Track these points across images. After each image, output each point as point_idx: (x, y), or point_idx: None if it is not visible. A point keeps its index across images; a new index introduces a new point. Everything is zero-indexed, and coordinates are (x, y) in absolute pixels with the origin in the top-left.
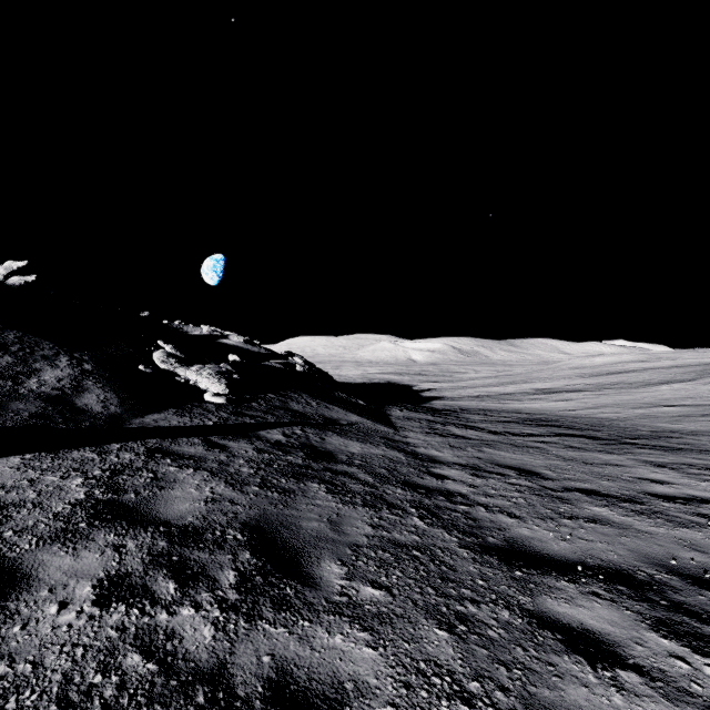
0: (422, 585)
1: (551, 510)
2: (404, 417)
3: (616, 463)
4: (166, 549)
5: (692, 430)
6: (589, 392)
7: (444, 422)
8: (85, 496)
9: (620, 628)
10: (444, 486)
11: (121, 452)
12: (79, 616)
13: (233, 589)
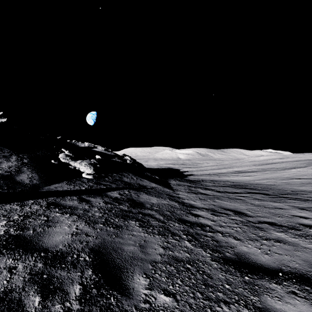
0: (193, 290)
1: (255, 235)
2: (177, 184)
3: (280, 207)
4: (41, 269)
5: (311, 190)
6: (259, 172)
7: (195, 186)
8: (4, 232)
9: None
10: (199, 221)
11: (33, 205)
12: None
13: (77, 300)
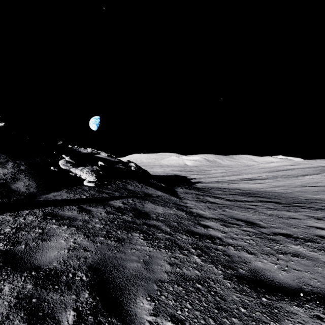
0: (205, 316)
1: (270, 248)
2: (184, 192)
3: (294, 217)
4: (30, 292)
5: None
6: (270, 179)
7: (203, 194)
8: None
9: None
10: (208, 232)
11: (28, 215)
12: None
13: None
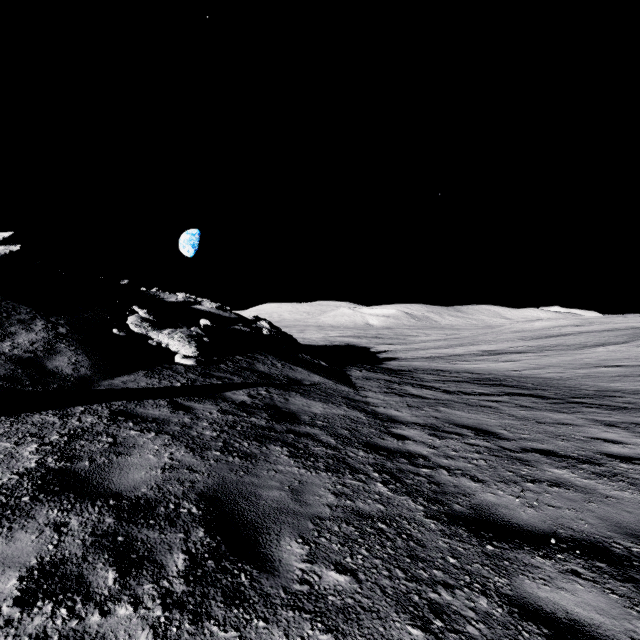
0: (389, 566)
1: (513, 473)
2: (363, 377)
3: (567, 422)
4: (113, 527)
5: (633, 390)
6: (531, 353)
7: (400, 381)
8: (36, 464)
9: (610, 618)
10: (405, 447)
11: (84, 415)
12: None
13: (181, 578)
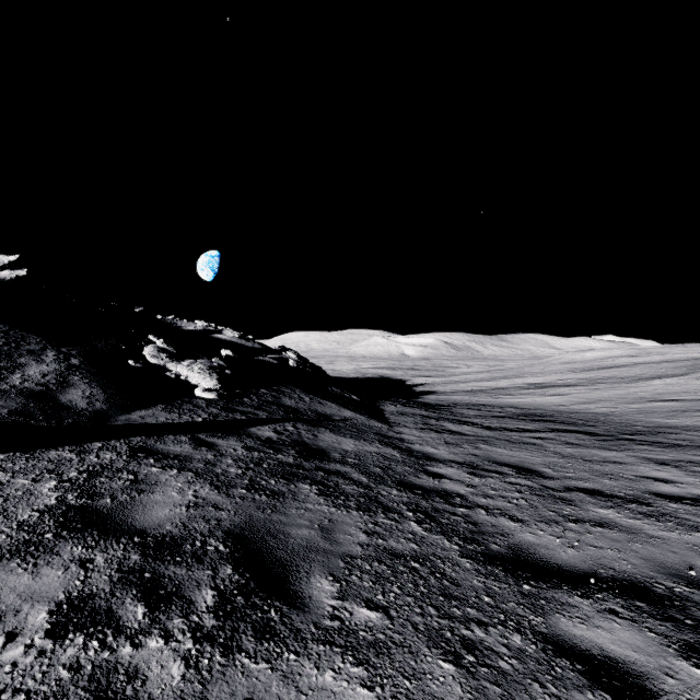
0: (422, 604)
1: (555, 513)
2: (398, 412)
3: (616, 460)
4: (139, 564)
5: (689, 426)
6: (581, 386)
7: (438, 417)
8: (57, 501)
9: (646, 655)
10: (441, 486)
11: (102, 451)
12: (27, 651)
13: (210, 613)
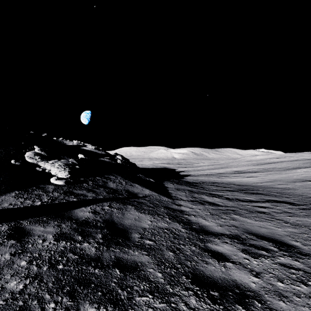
0: None
1: None
2: (175, 189)
3: None
4: None
5: None
6: (261, 172)
7: (198, 191)
8: None
9: None
10: (230, 275)
11: None
12: None
13: None
